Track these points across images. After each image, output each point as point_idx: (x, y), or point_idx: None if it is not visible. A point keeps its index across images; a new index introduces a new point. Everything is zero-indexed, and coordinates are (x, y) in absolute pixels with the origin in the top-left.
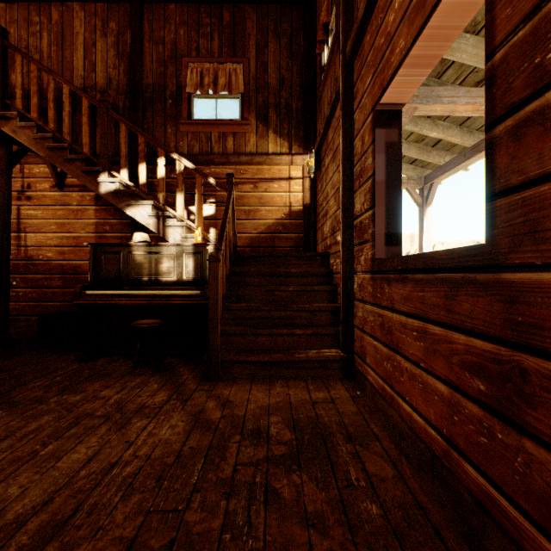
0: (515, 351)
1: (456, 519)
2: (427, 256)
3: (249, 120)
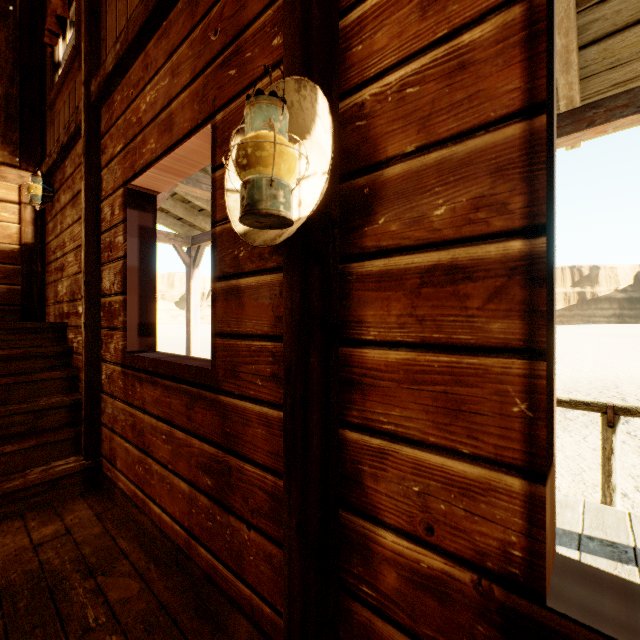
0: (226, 454)
1: (193, 598)
2: (174, 365)
3: None
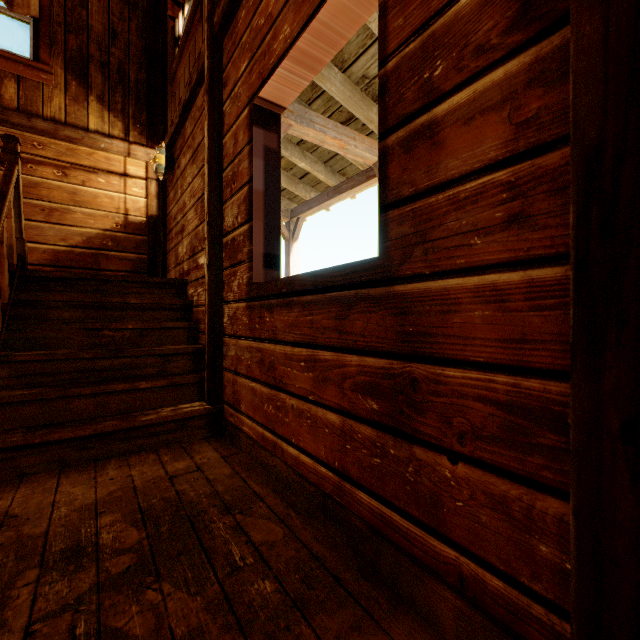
0: (407, 362)
1: (351, 555)
2: (317, 274)
3: (51, 66)
